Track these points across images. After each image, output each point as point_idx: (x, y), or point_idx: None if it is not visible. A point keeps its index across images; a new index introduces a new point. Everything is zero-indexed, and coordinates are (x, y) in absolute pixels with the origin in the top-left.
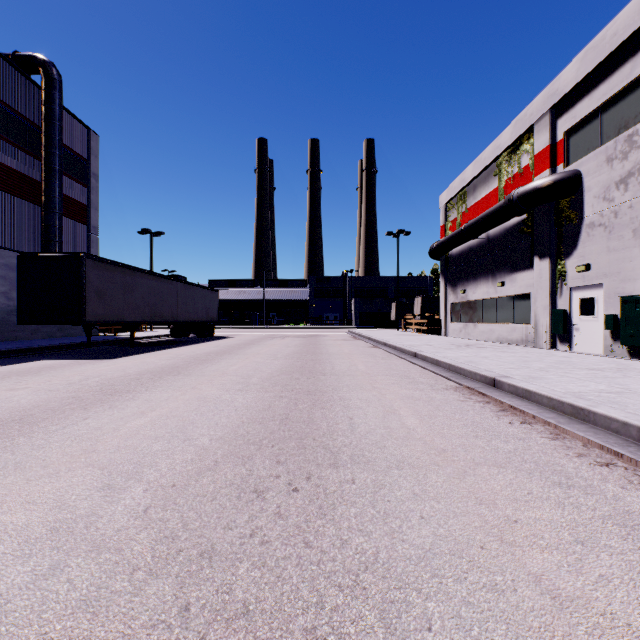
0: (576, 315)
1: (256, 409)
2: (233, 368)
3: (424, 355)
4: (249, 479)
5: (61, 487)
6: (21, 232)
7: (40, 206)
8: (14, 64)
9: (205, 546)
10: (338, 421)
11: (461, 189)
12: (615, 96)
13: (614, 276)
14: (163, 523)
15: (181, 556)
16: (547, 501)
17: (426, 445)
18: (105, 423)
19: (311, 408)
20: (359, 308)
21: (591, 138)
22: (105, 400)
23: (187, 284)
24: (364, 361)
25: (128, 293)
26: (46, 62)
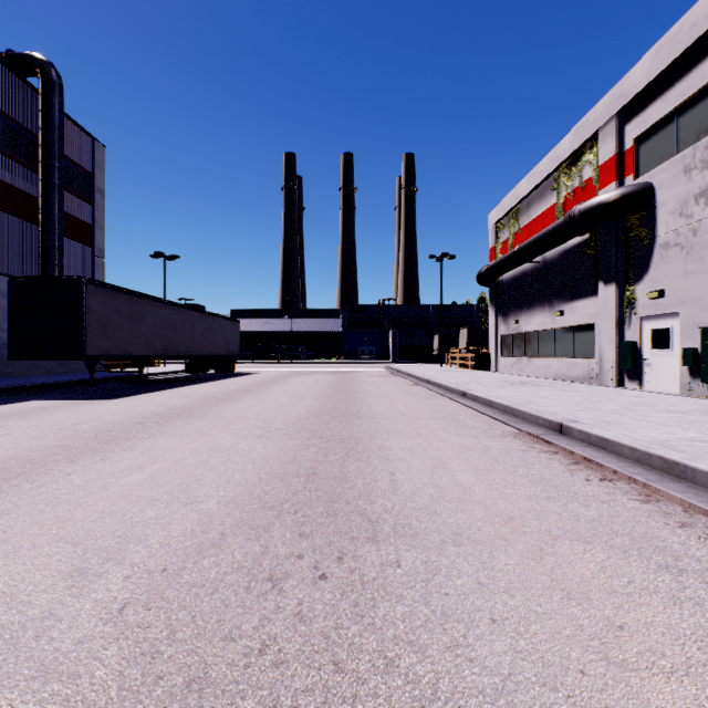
0: (647, 348)
1: (278, 461)
2: (254, 410)
3: (474, 394)
4: (263, 560)
5: (17, 572)
6: (16, 254)
7: (38, 225)
8: (7, 64)
9: (195, 670)
10: (377, 477)
11: (513, 206)
12: (694, 96)
13: (693, 303)
14: (142, 630)
15: (160, 687)
16: (657, 594)
17: (487, 510)
18: (92, 480)
19: (344, 460)
20: (398, 341)
21: (665, 145)
22: (98, 450)
23: (204, 313)
24: (405, 401)
25: (136, 323)
26: (44, 62)
